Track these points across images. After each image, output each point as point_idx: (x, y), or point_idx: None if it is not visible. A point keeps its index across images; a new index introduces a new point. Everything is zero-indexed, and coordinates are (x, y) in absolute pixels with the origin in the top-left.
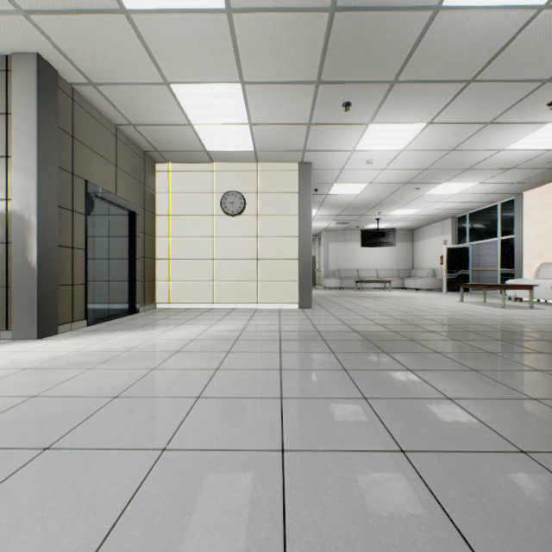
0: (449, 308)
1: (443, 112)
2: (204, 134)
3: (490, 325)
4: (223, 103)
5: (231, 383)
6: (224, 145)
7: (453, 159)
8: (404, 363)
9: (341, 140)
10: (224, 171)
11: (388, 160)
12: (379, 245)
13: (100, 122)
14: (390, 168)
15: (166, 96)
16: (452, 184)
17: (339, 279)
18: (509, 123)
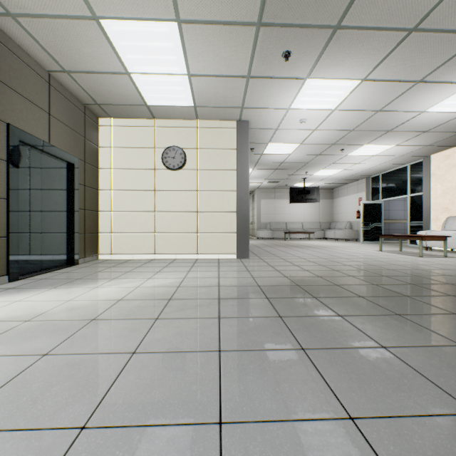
0: (374, 257)
1: (379, 67)
2: (143, 86)
3: (425, 276)
4: (160, 48)
5: (146, 384)
6: (164, 99)
7: (378, 120)
8: (371, 334)
9: (278, 96)
10: (165, 127)
11: (320, 120)
12: (305, 201)
13: (28, 65)
14: (320, 128)
15: (96, 35)
16: (372, 145)
17: (270, 230)
18: (437, 83)
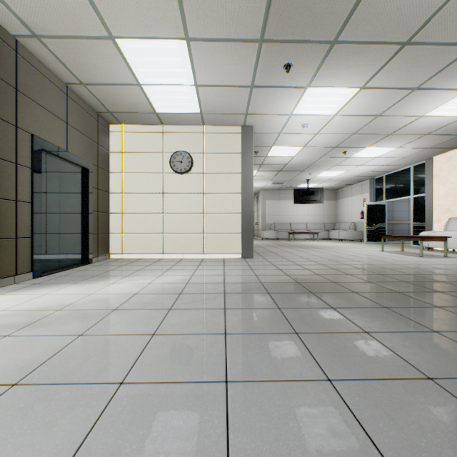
0: (375, 257)
1: (376, 76)
2: (153, 95)
3: (420, 275)
4: (170, 62)
5: (166, 356)
6: (172, 107)
7: (378, 124)
8: (358, 322)
9: (281, 103)
10: (173, 132)
11: (321, 125)
12: (309, 202)
13: (49, 79)
14: (322, 132)
15: (112, 52)
16: (374, 148)
17: (275, 231)
18: (433, 89)
